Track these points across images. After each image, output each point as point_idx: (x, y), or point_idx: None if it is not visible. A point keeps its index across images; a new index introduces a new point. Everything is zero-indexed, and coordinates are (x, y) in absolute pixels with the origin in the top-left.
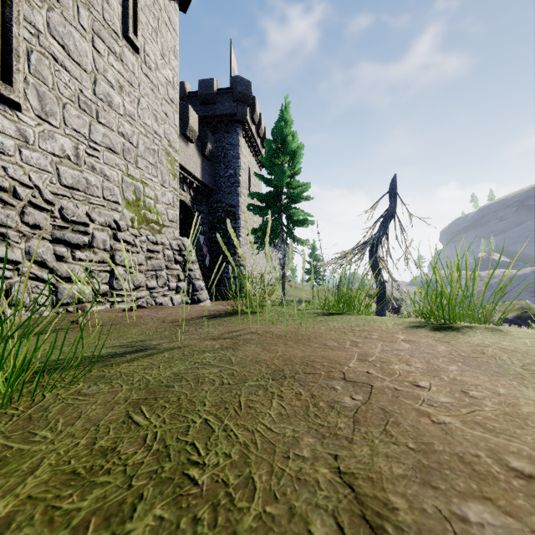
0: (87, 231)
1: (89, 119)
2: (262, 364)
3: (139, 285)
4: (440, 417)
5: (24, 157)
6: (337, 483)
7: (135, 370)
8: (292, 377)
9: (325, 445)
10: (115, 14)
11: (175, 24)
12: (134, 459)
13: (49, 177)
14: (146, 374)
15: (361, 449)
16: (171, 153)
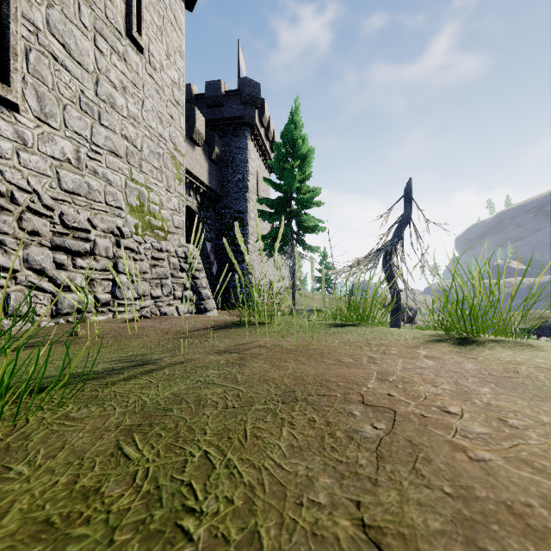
0: (88, 237)
1: (90, 121)
2: (271, 384)
3: (143, 294)
4: (478, 452)
5: (22, 160)
6: (361, 541)
7: (132, 390)
8: (304, 400)
9: (345, 488)
10: (118, 12)
11: (180, 23)
12: (119, 503)
13: (49, 181)
14: (143, 395)
15: (388, 493)
16: (177, 157)
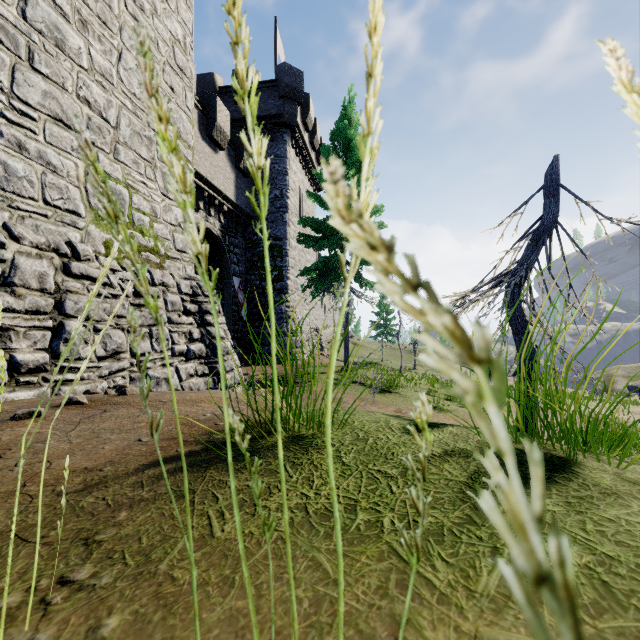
0: None
1: (10, 58)
2: None
3: (115, 350)
4: None
5: None
6: None
7: None
8: None
9: None
10: None
11: None
12: None
13: None
14: None
15: None
16: (181, 149)
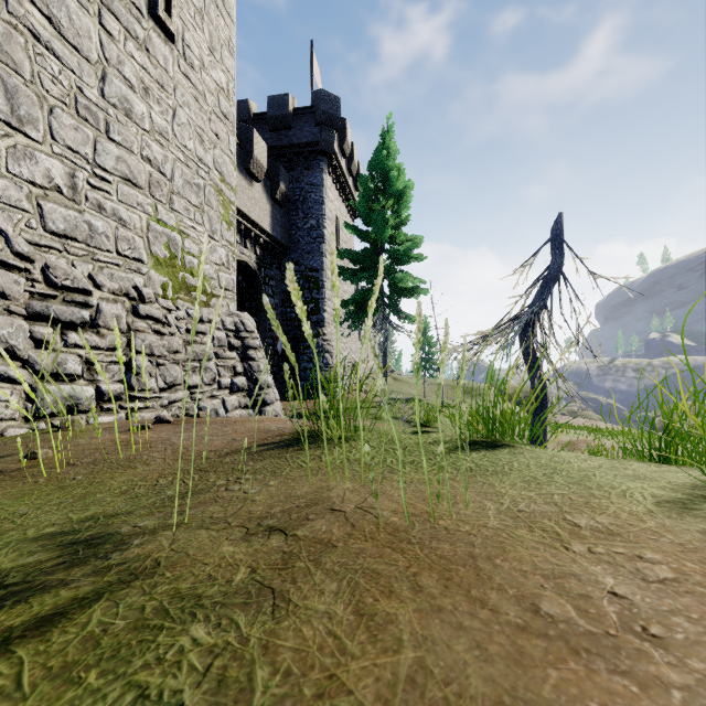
0: (88, 302)
1: (93, 133)
2: None
3: (173, 382)
4: None
5: None
6: None
7: None
8: None
9: None
10: None
11: (230, 7)
12: None
13: (25, 218)
14: None
15: None
16: (225, 191)
